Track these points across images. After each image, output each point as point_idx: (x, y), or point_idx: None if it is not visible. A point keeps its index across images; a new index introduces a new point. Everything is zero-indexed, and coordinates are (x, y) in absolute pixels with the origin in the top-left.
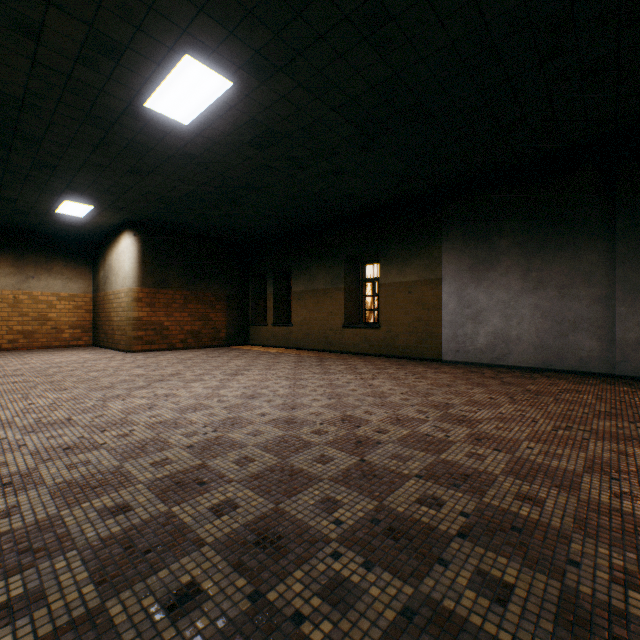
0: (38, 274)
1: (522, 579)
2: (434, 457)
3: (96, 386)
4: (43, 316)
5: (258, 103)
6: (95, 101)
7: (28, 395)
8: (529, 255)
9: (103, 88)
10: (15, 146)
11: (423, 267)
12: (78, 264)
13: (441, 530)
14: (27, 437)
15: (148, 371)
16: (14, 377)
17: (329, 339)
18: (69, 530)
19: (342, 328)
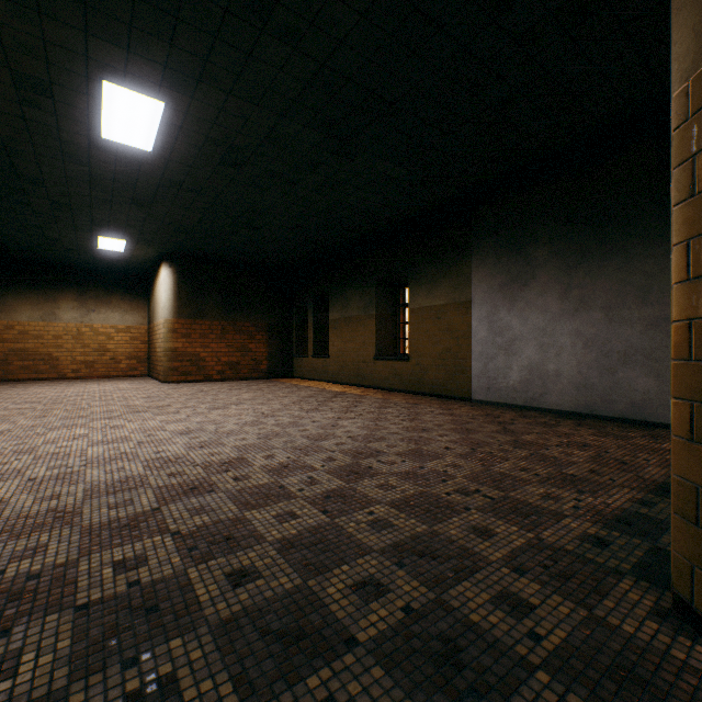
0: (98, 308)
1: (39, 670)
2: (238, 513)
3: (74, 415)
4: (103, 347)
5: (202, 120)
6: (60, 139)
7: (6, 421)
8: (569, 267)
9: (58, 126)
10: (28, 190)
11: (452, 288)
12: (134, 297)
13: (76, 598)
14: None
15: (146, 402)
16: (28, 404)
17: (362, 372)
18: None
19: (374, 360)
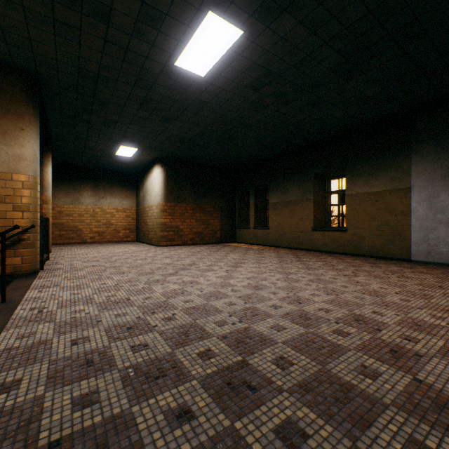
0: (105, 195)
1: None
2: None
3: (142, 271)
4: (108, 222)
5: (260, 47)
6: (142, 67)
7: (101, 276)
8: None
9: (148, 55)
10: (94, 110)
11: (390, 179)
12: (127, 188)
13: None
14: (102, 313)
15: (173, 261)
16: (93, 262)
17: (300, 239)
18: (141, 437)
19: (311, 231)
